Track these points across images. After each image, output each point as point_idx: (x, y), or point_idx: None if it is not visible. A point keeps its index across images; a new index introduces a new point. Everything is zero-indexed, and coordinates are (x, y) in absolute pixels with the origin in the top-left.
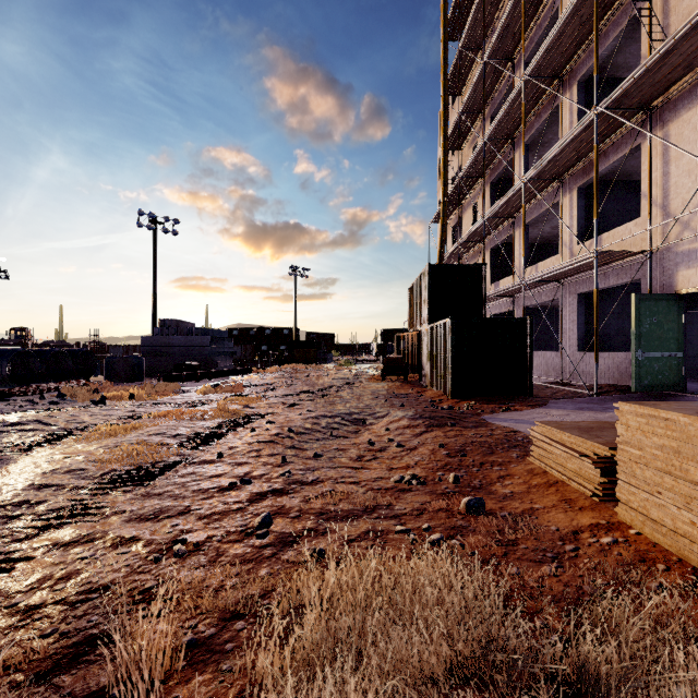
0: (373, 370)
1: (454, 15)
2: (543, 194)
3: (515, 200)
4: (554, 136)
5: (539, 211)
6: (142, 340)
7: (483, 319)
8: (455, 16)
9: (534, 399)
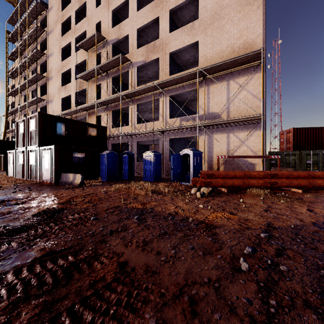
0: None
1: (11, 56)
2: None
3: None
4: None
5: None
6: None
7: None
8: (11, 56)
9: None
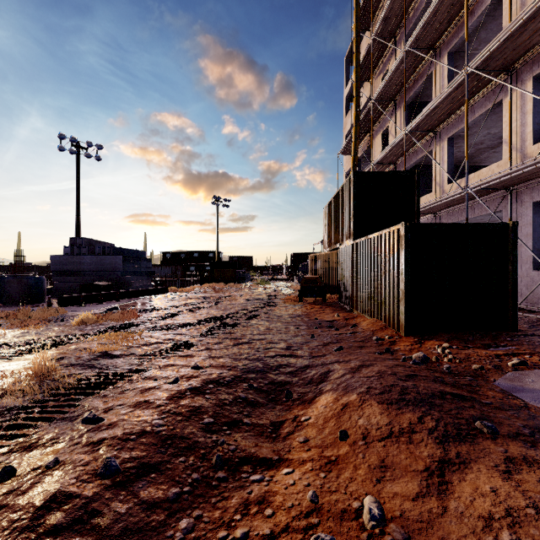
0: (287, 288)
1: None
2: (480, 96)
3: (445, 105)
4: (478, 46)
5: (470, 117)
6: (51, 260)
7: (448, 224)
8: None
9: (533, 339)
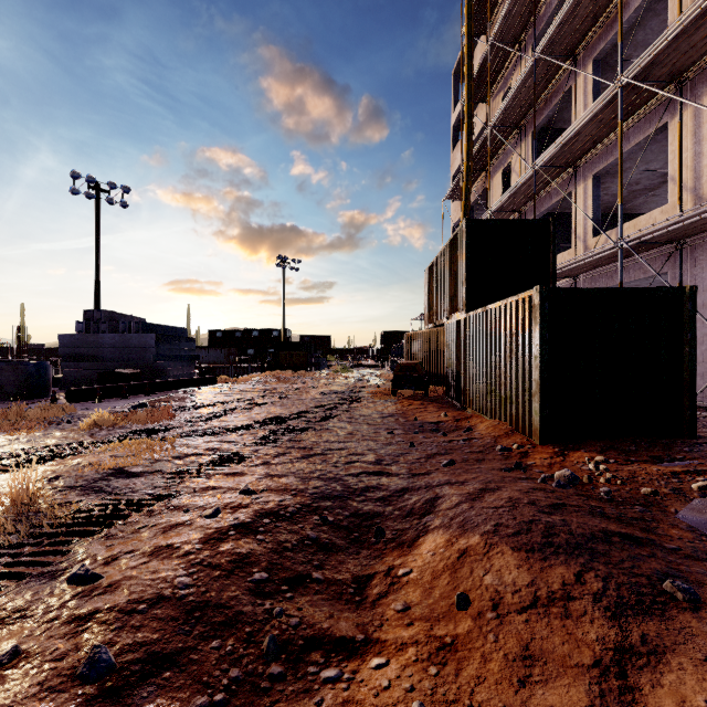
0: (375, 378)
1: None
2: (637, 117)
3: (589, 130)
4: (633, 52)
5: (624, 147)
6: (59, 339)
7: (600, 289)
8: None
9: None
